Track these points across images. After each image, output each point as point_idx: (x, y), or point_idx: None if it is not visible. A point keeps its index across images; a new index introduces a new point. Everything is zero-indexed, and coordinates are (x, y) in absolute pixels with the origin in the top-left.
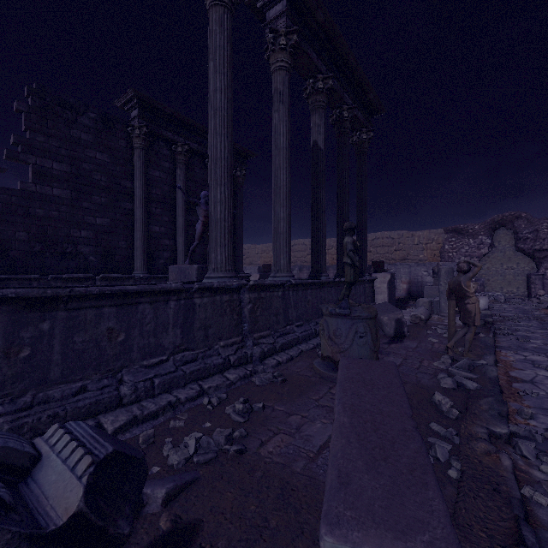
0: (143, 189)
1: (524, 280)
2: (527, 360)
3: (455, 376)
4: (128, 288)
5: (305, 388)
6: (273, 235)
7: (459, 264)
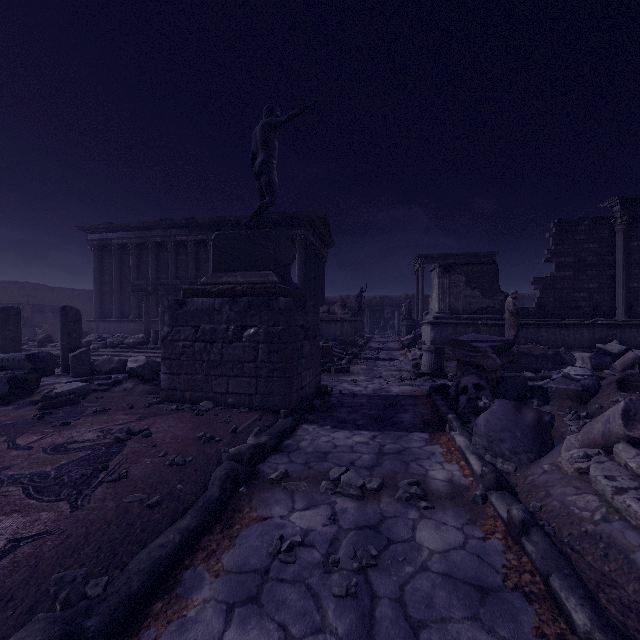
0: (623, 259)
1: None
2: None
3: None
4: None
5: None
6: None
7: None
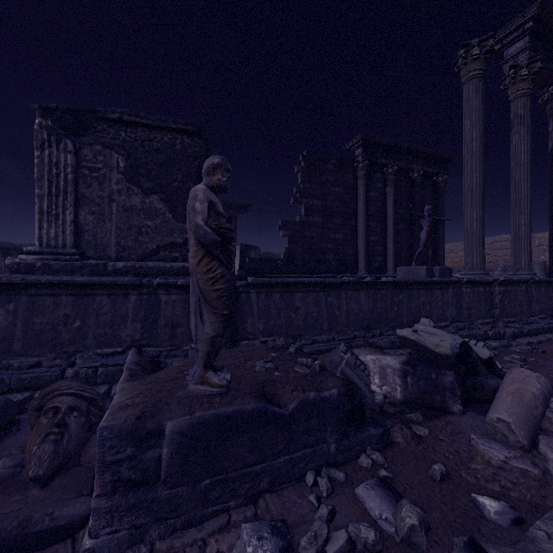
0: (364, 209)
1: None
2: None
3: None
4: (433, 279)
5: None
6: (512, 239)
7: None
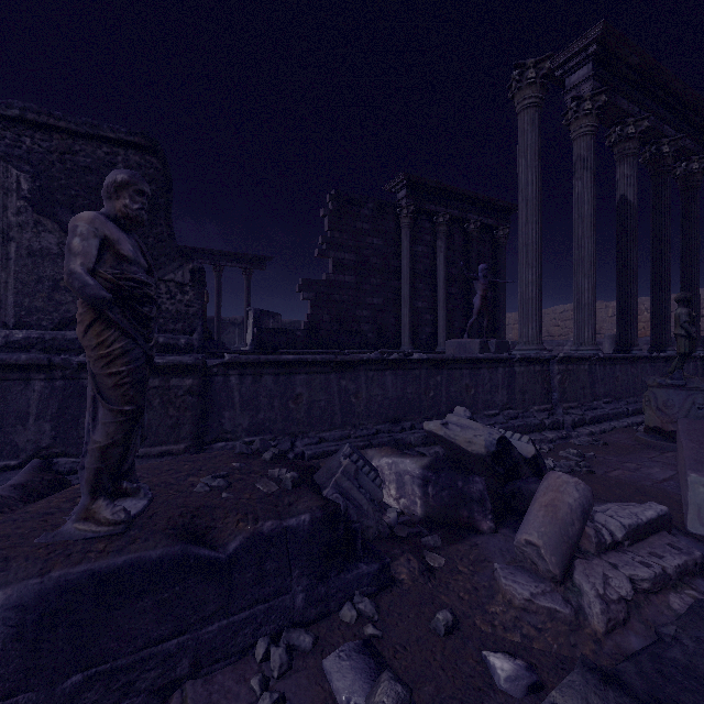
0: (409, 266)
1: None
2: None
3: None
4: (478, 356)
5: (631, 450)
6: (574, 307)
7: None
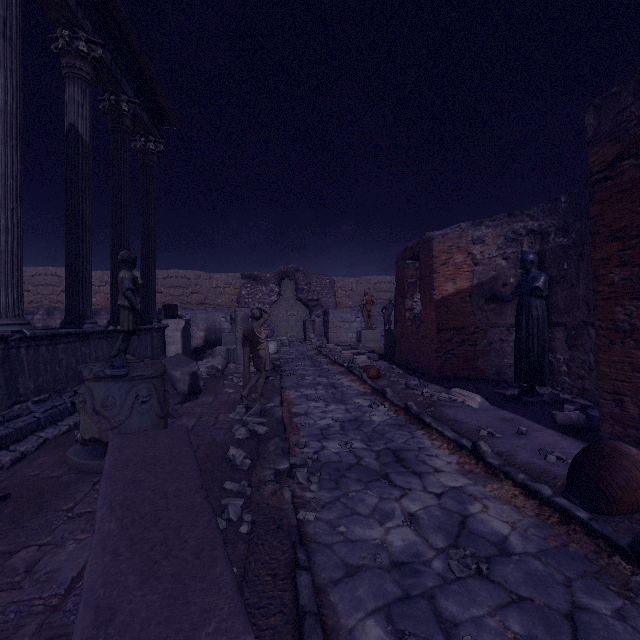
0: None
1: (302, 325)
2: (303, 395)
3: (249, 424)
4: None
5: (48, 497)
6: None
7: (253, 310)
